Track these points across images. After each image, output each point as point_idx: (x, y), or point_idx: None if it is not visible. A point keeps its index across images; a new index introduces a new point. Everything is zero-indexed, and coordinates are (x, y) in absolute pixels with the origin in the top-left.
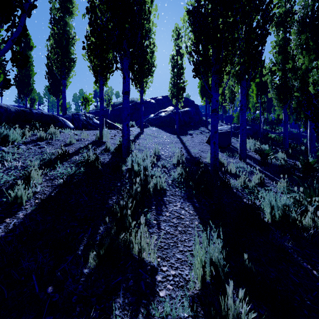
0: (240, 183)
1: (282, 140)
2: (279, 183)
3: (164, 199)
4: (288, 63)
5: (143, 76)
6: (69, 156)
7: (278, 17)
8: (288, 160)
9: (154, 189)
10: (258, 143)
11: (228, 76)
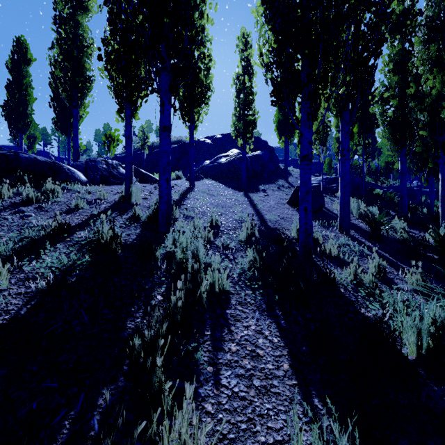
0: (349, 276)
1: (393, 198)
2: (410, 274)
3: (227, 314)
4: (408, 87)
5: (194, 103)
6: (69, 231)
7: (399, 15)
8: (410, 231)
9: (209, 293)
10: (363, 204)
11: (328, 102)
